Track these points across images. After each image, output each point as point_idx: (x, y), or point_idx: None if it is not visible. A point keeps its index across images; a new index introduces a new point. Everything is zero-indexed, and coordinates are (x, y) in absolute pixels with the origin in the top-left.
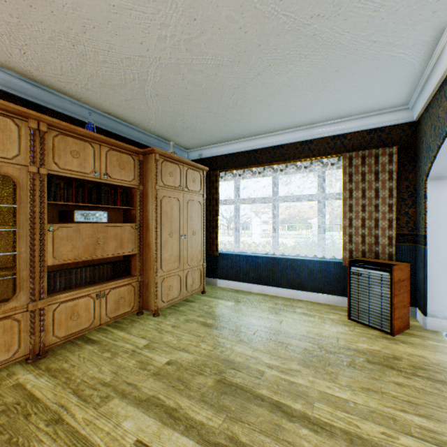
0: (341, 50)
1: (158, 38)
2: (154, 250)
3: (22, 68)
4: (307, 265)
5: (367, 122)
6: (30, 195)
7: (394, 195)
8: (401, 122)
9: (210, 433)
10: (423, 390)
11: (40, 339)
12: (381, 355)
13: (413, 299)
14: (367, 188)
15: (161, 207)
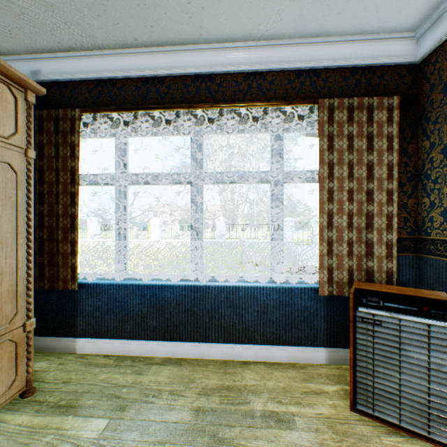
0: None
1: None
2: None
3: None
4: (257, 296)
5: (353, 53)
6: None
7: (396, 176)
8: (400, 61)
9: None
10: None
11: None
12: None
13: None
14: (356, 163)
15: None
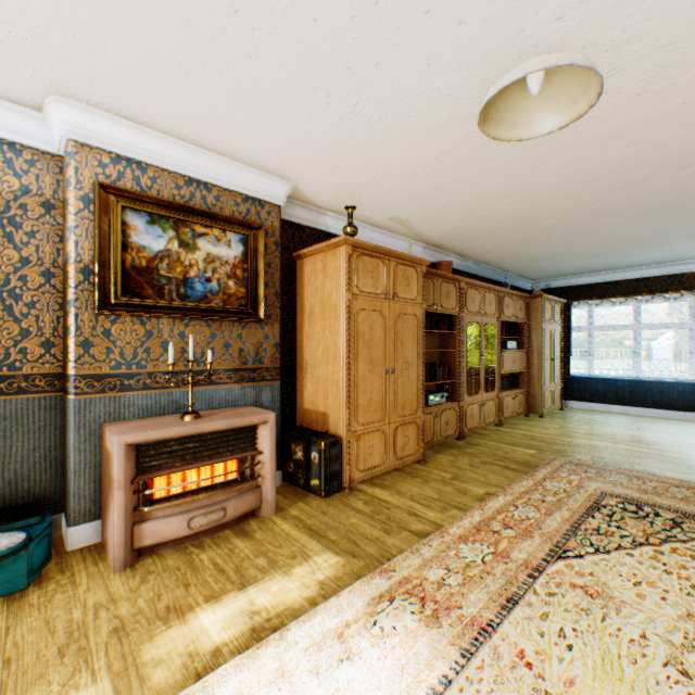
0: None
1: (587, 245)
2: (540, 369)
3: (479, 259)
4: (676, 387)
5: None
6: (497, 334)
7: None
8: None
9: (642, 447)
10: None
11: (499, 415)
12: None
13: None
14: None
15: (543, 337)
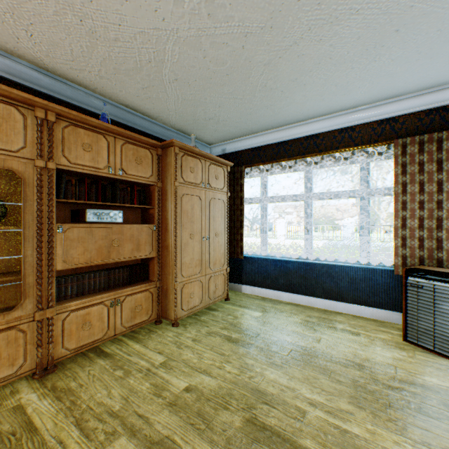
0: None
1: (175, 0)
2: (173, 253)
3: (32, 55)
4: (347, 272)
5: (425, 100)
6: (37, 192)
7: None
8: None
9: None
10: None
11: (48, 351)
12: None
13: None
14: (427, 181)
15: (181, 206)
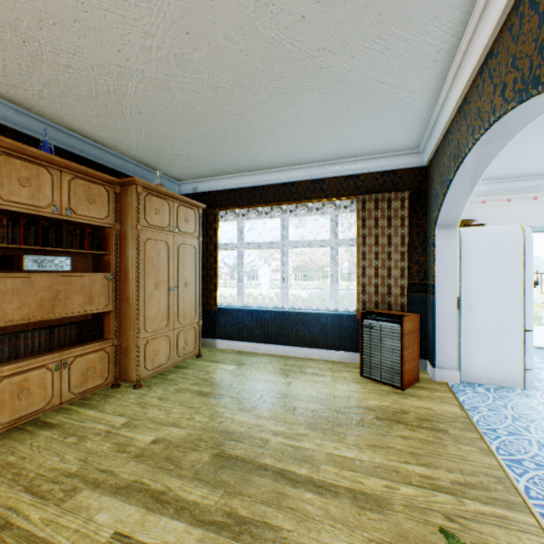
0: (350, 87)
1: (142, 47)
2: (136, 306)
3: None
4: (319, 319)
5: (380, 163)
6: None
7: (406, 243)
8: (412, 166)
9: (205, 512)
10: (426, 441)
11: None
12: (390, 411)
13: (423, 352)
14: (380, 235)
15: (145, 252)
